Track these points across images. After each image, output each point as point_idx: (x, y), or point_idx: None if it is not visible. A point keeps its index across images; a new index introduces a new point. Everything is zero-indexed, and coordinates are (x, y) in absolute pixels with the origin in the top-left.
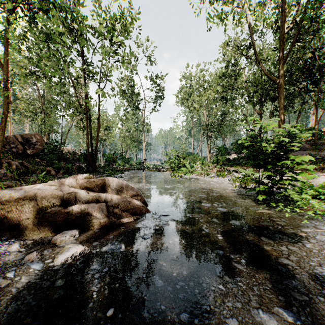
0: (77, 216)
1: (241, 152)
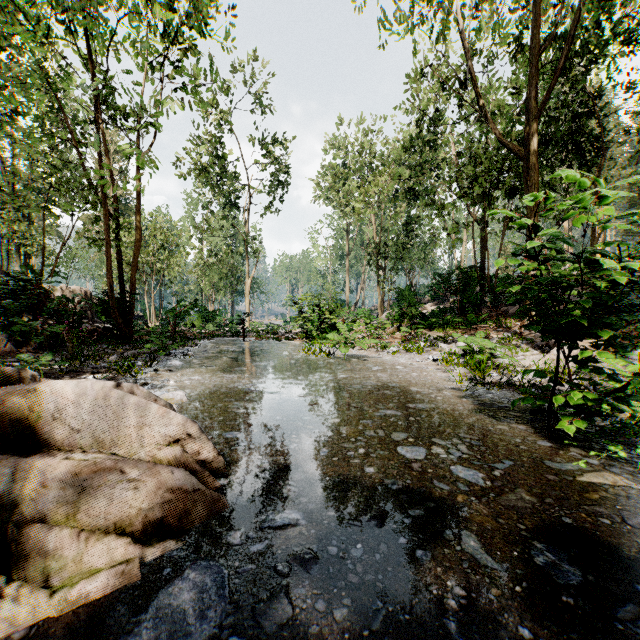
0: None
1: (443, 300)
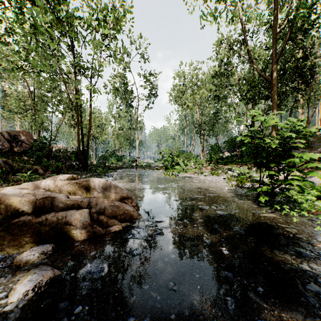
0: (53, 227)
1: (233, 150)
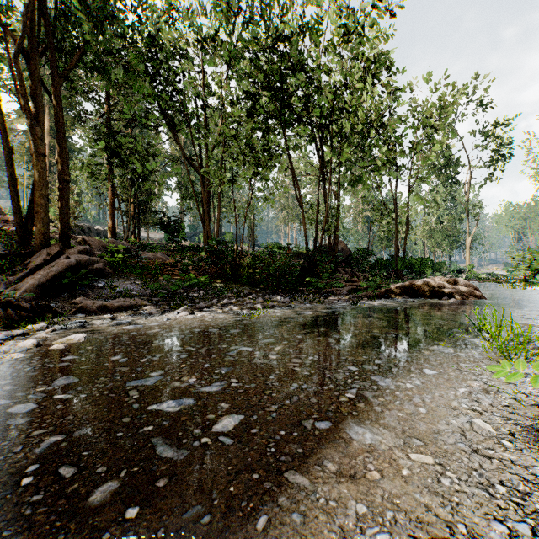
0: (447, 293)
1: None
